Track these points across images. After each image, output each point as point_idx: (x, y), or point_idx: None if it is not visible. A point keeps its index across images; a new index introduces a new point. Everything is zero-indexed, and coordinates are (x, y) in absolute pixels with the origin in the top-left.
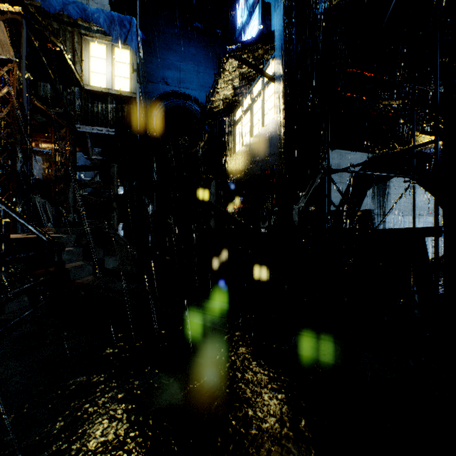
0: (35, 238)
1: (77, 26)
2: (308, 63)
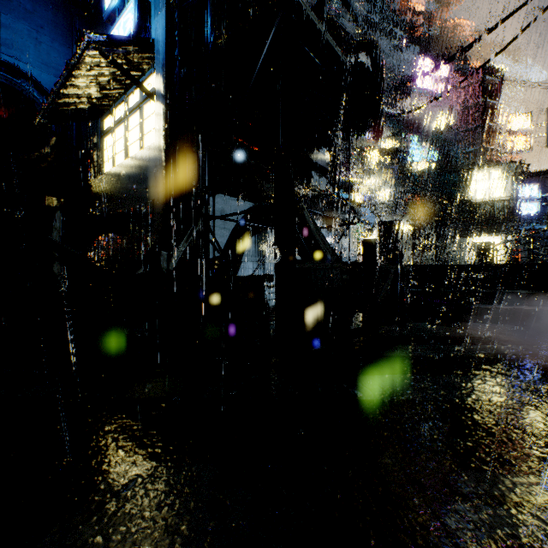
0: None
1: None
2: (193, 93)
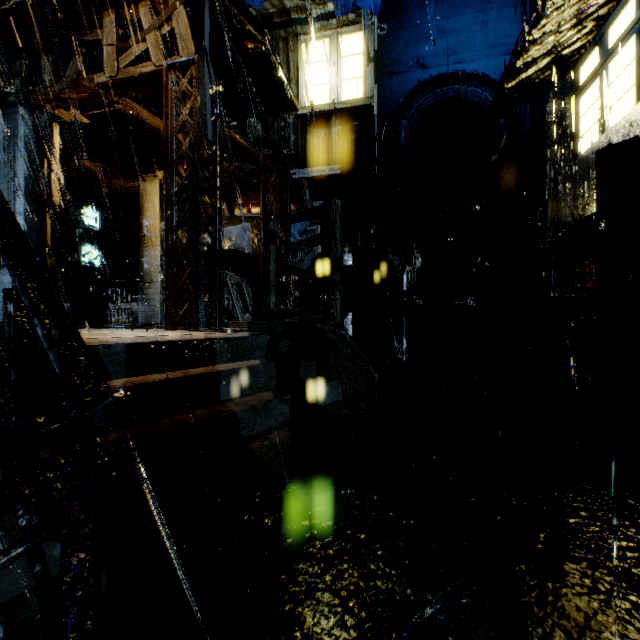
0: (193, 341)
1: (291, 23)
2: None
